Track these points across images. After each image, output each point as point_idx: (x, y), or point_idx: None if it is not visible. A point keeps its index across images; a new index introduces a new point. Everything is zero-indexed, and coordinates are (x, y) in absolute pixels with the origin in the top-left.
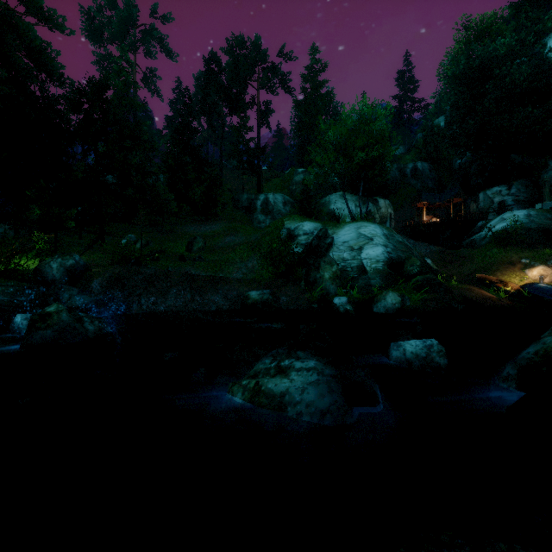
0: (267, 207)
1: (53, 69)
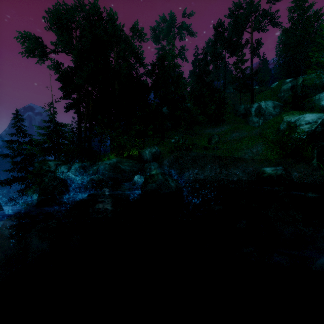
0: (260, 111)
1: (142, 58)
